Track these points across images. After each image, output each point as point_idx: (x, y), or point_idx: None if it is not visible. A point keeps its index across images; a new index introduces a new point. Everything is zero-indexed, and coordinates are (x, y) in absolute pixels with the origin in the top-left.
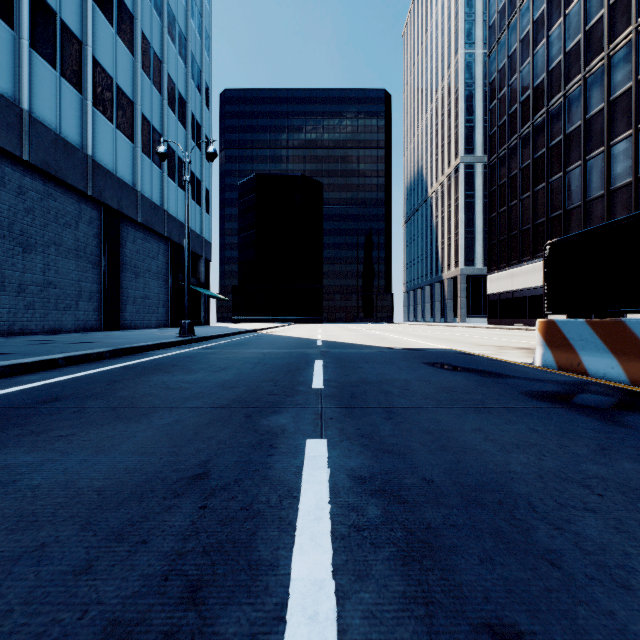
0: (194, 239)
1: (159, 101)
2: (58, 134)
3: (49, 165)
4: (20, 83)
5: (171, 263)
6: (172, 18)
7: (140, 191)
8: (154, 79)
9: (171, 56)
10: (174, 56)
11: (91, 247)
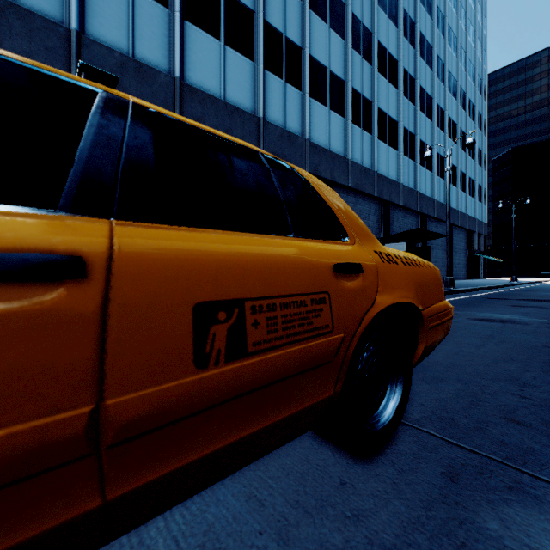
0: (478, 225)
1: (464, 156)
2: (440, 202)
3: (438, 215)
4: (433, 190)
5: (467, 243)
6: (469, 102)
7: (459, 210)
8: (462, 146)
9: (468, 125)
10: (469, 123)
11: (444, 243)
